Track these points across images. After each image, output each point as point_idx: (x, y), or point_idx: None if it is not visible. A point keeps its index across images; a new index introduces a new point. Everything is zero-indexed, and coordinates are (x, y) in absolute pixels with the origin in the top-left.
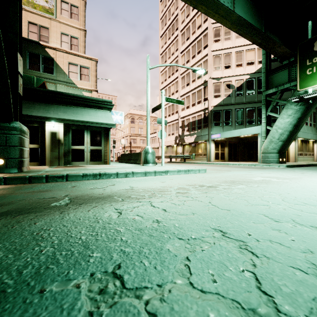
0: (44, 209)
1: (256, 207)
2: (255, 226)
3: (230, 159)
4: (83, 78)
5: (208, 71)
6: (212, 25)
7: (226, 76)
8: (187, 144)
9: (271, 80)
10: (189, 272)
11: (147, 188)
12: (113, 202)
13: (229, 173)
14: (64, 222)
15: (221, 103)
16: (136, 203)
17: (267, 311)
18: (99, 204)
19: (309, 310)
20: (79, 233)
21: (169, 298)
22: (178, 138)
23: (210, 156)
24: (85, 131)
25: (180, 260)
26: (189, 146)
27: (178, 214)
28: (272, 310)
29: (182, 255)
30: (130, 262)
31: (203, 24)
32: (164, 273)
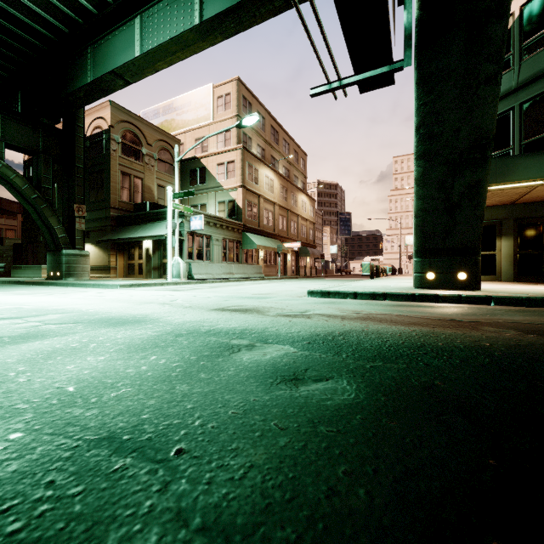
0: None
1: None
2: None
3: (530, 275)
4: (230, 176)
5: None
6: None
7: None
8: None
9: None
10: None
11: None
12: None
13: (95, 289)
14: None
15: None
16: None
17: None
18: None
19: None
20: None
21: None
22: None
23: None
24: None
25: None
26: None
27: None
28: None
29: None
30: None
31: None
32: None
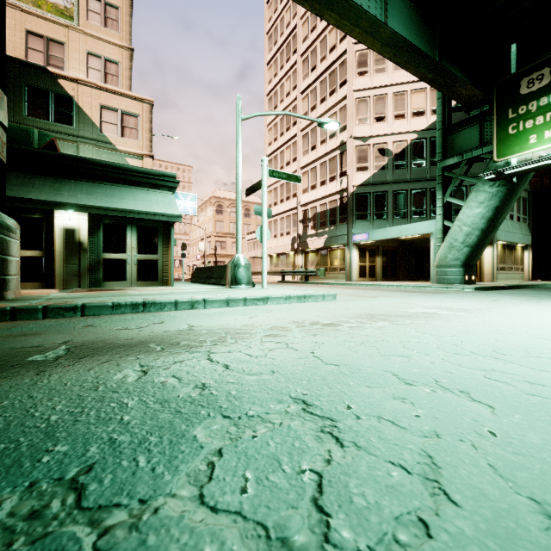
0: (11, 368)
1: (387, 359)
2: (368, 393)
3: (385, 277)
4: (128, 134)
5: (348, 125)
6: (355, 46)
7: (378, 134)
8: (312, 251)
9: (452, 143)
10: (209, 475)
11: (216, 329)
12: (143, 354)
13: (373, 300)
14: (35, 390)
15: (370, 180)
16: (183, 354)
17: (307, 542)
18: (116, 358)
19: (380, 537)
20: (52, 409)
21: (147, 523)
22: (297, 241)
23: (351, 271)
24: (128, 227)
25: (205, 454)
26: (315, 255)
27: (245, 374)
28: (316, 539)
29: (213, 446)
30: (114, 460)
31: (339, 44)
32: (164, 478)
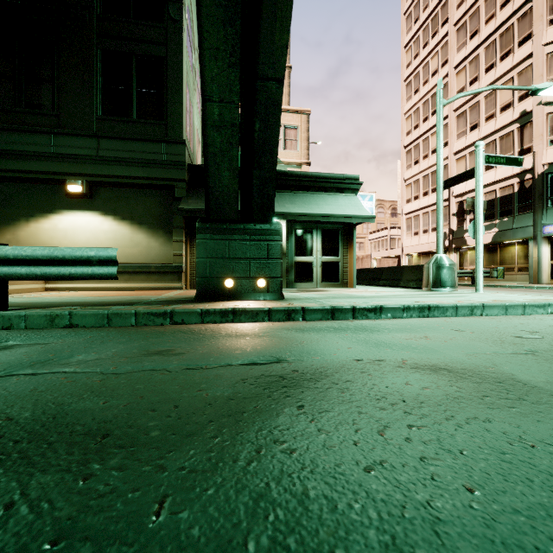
0: None
1: None
2: None
3: None
4: (289, 146)
5: None
6: None
7: None
8: (472, 248)
9: None
10: None
11: None
12: None
13: None
14: None
15: None
16: None
17: None
18: None
19: None
20: None
21: None
22: (449, 238)
23: (540, 272)
24: (314, 232)
25: None
26: None
27: None
28: None
29: None
30: None
31: None
32: None
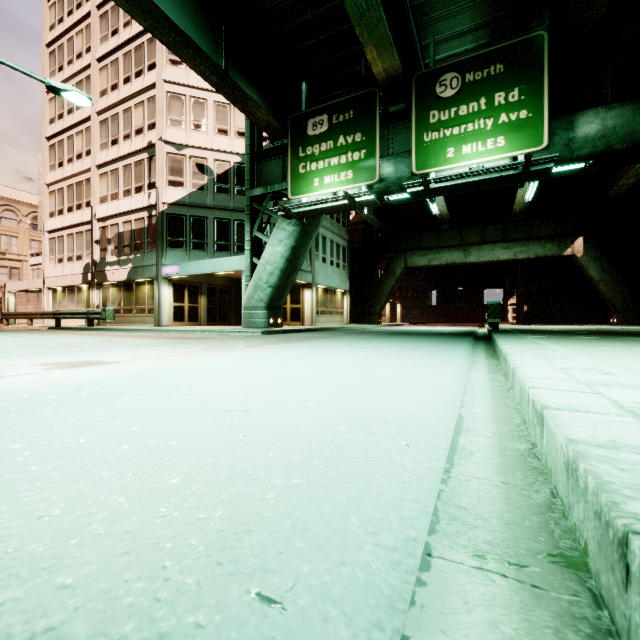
0: None
1: None
2: None
3: (212, 321)
4: None
5: (157, 123)
6: None
7: (196, 146)
8: (114, 284)
9: (261, 172)
10: None
11: None
12: None
13: (19, 355)
14: None
15: (185, 200)
16: None
17: None
18: None
19: None
20: None
21: None
22: (92, 270)
23: (161, 313)
24: None
25: None
26: (118, 291)
27: None
28: None
29: None
30: None
31: None
32: None
